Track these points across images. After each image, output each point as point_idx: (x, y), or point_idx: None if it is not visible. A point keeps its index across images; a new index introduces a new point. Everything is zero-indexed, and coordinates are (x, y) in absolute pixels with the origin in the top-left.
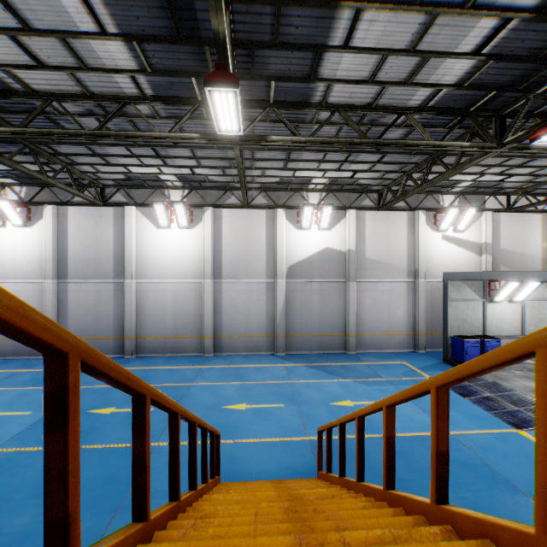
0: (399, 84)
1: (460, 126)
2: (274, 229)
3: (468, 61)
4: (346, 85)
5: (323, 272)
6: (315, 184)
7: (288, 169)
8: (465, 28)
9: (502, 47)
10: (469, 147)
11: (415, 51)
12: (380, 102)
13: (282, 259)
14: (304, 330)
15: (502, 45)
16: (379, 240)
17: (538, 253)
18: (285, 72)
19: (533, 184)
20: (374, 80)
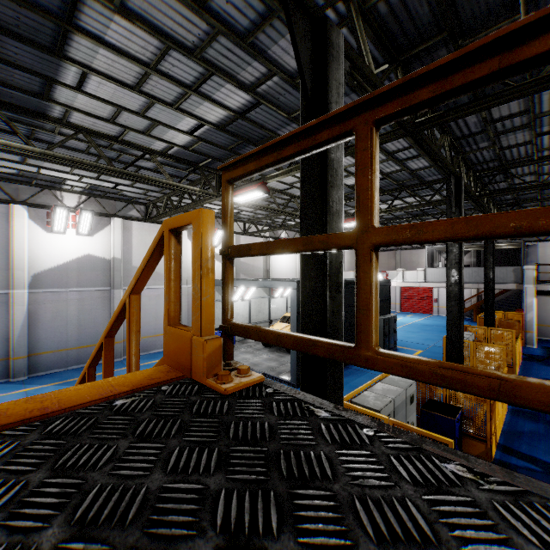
0: (139, 132)
1: (197, 173)
2: (11, 229)
3: (187, 136)
4: (88, 116)
5: (83, 280)
6: (72, 185)
7: (29, 165)
8: (178, 117)
9: (206, 136)
10: (199, 192)
11: (145, 116)
12: (126, 139)
13: (23, 265)
14: (57, 345)
15: (206, 135)
16: (146, 250)
17: (262, 265)
18: (7, 80)
19: (257, 218)
20: (115, 122)
